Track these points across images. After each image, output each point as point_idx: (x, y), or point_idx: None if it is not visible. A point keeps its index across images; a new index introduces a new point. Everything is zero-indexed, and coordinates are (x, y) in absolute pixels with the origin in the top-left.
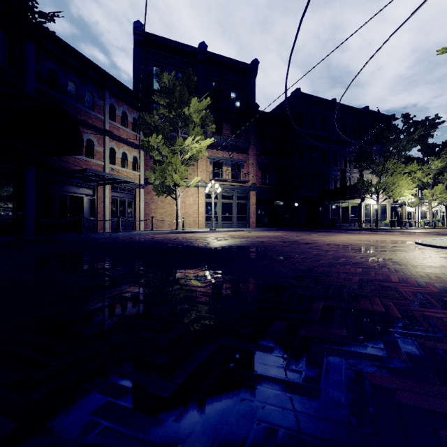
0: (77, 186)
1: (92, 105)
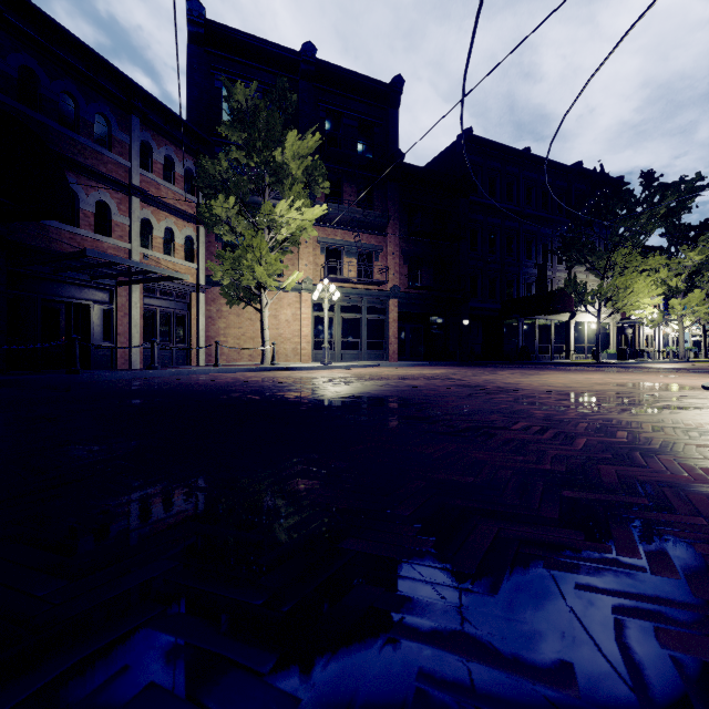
0: (79, 286)
1: (108, 141)
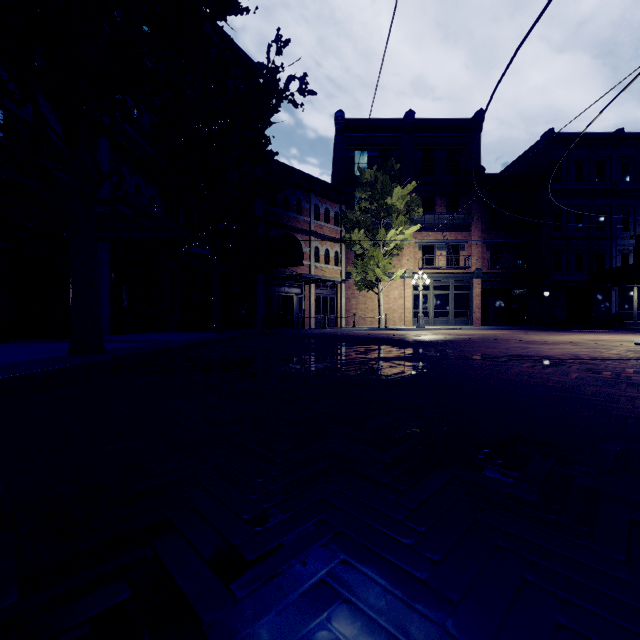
0: (289, 287)
1: (300, 210)
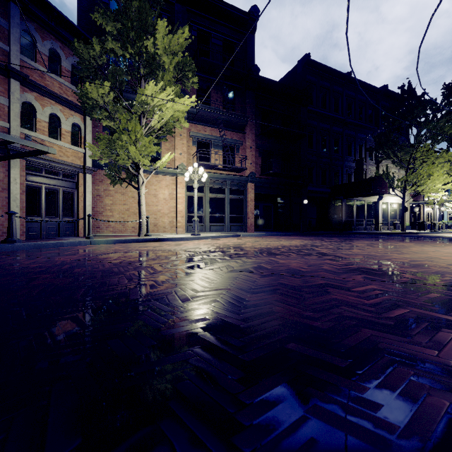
0: None
1: None
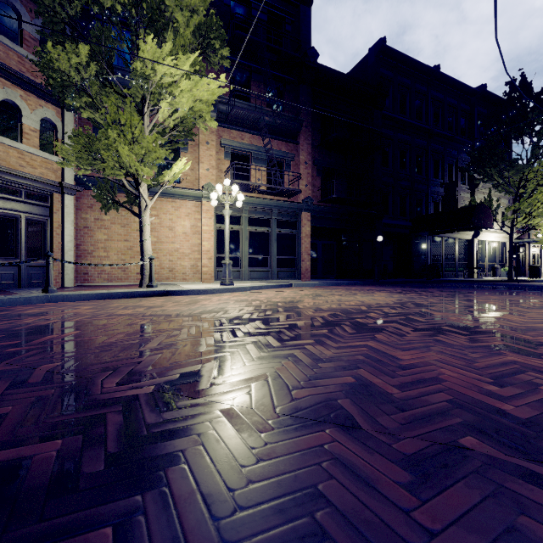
0: None
1: None
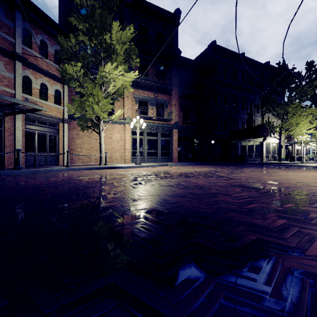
0: None
1: None
